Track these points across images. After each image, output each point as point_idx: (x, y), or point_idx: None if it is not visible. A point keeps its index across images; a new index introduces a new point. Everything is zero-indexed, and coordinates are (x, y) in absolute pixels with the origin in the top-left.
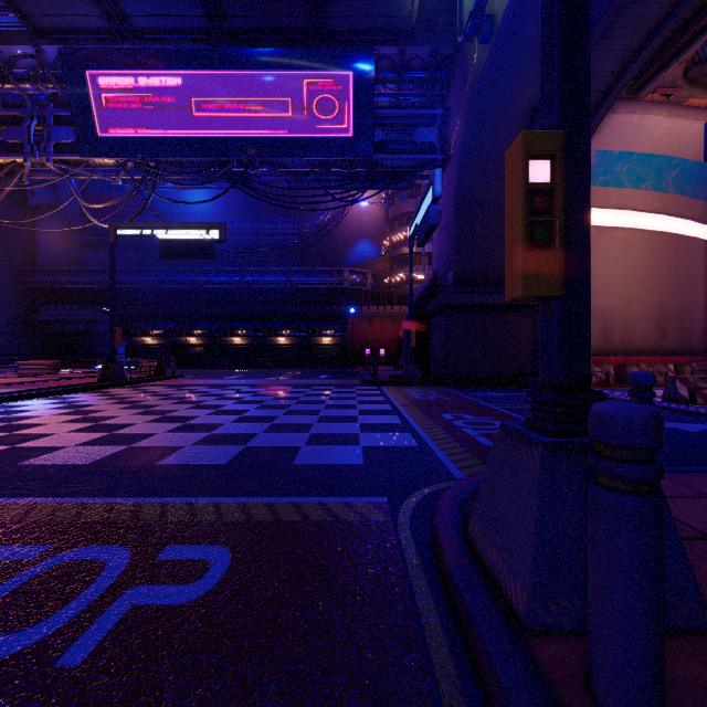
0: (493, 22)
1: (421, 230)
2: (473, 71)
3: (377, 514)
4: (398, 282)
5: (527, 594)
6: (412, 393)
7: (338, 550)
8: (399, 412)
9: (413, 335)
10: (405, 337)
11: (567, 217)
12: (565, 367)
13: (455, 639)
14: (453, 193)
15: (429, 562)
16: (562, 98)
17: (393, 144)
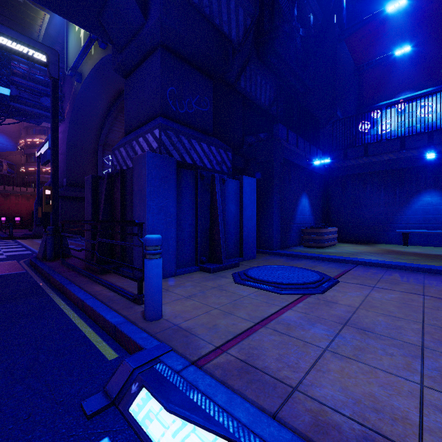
0: (82, 77)
1: (43, 158)
2: (75, 88)
3: (13, 262)
4: (32, 171)
5: (42, 255)
6: (37, 241)
7: (1, 265)
8: (26, 247)
9: (40, 211)
10: (36, 211)
11: (54, 199)
12: (53, 223)
13: (30, 266)
14: (66, 139)
15: (27, 263)
16: (53, 180)
17: (26, 99)
